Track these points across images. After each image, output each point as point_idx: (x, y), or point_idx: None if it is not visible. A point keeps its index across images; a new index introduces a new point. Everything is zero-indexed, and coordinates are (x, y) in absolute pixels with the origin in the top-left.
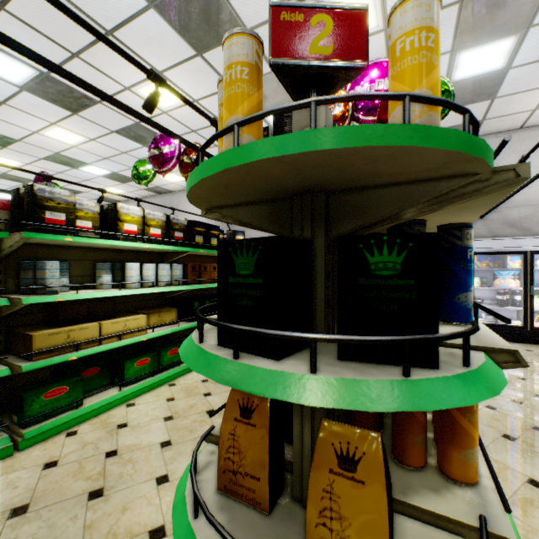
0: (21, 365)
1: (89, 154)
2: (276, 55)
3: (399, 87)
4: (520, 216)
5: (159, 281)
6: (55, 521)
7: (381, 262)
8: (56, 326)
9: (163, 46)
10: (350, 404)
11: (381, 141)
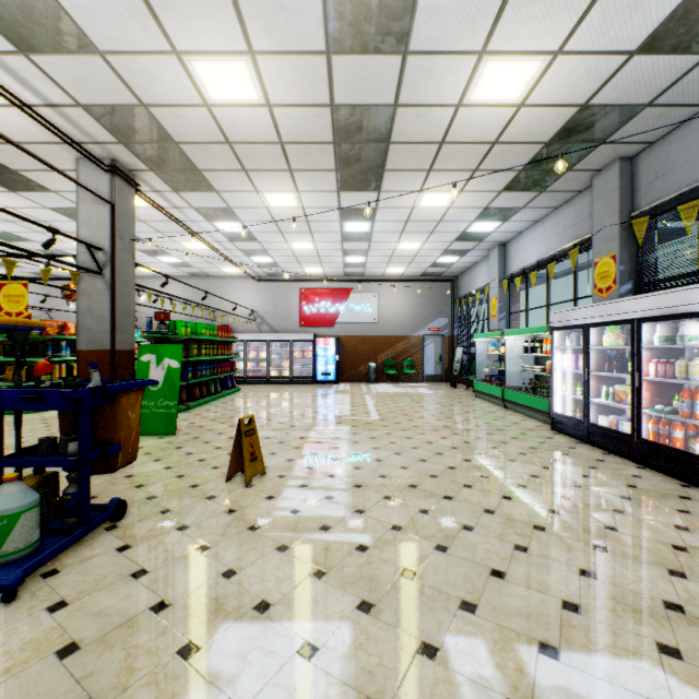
0: None
1: None
2: None
3: None
4: (232, 322)
5: None
6: None
7: (27, 347)
8: None
9: None
10: None
11: None
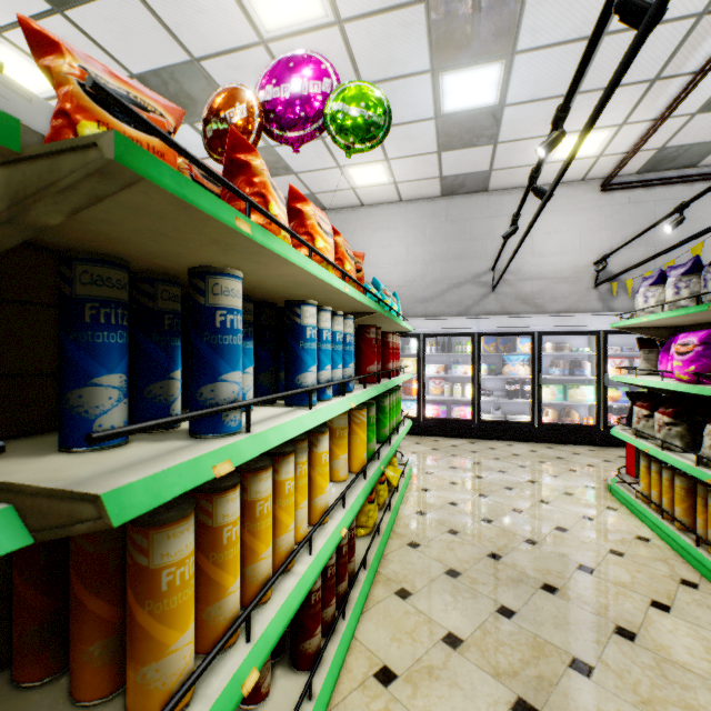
0: None
1: None
2: None
3: None
4: (534, 291)
5: None
6: None
7: None
8: None
9: None
10: None
11: None
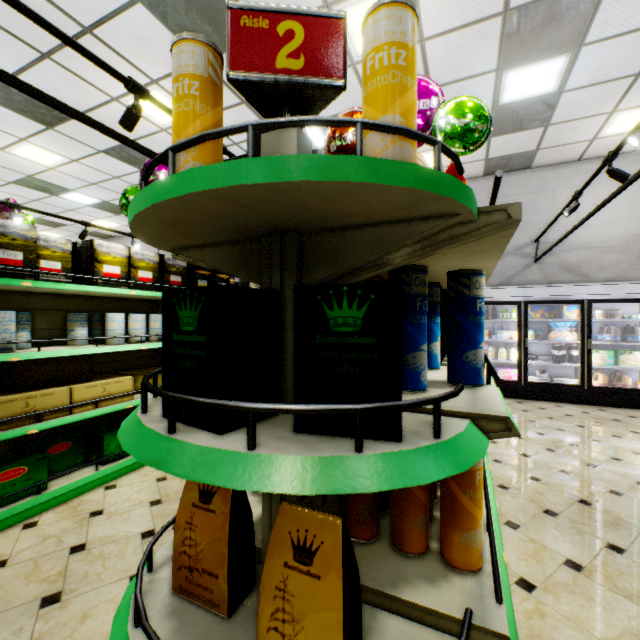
0: None
1: (72, 178)
2: (236, 67)
3: (369, 111)
4: (579, 260)
5: (150, 335)
6: None
7: (340, 316)
8: (11, 392)
9: (157, 49)
10: (283, 487)
11: (322, 175)
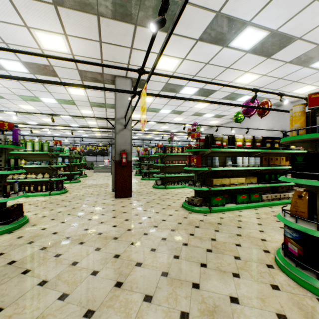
0: (210, 188)
1: (208, 110)
2: (309, 106)
3: None
4: None
5: (250, 164)
6: (230, 228)
7: None
8: (216, 178)
9: (250, 62)
10: None
11: None
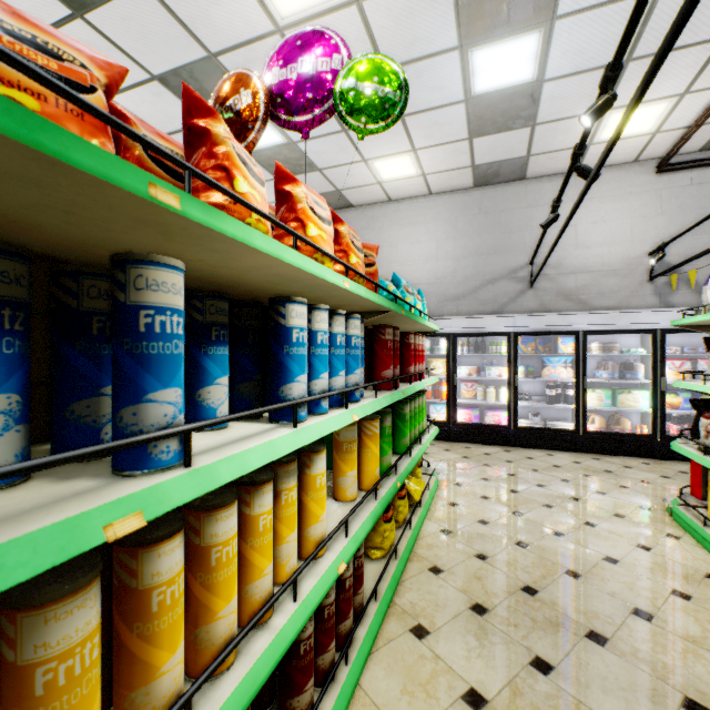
0: None
1: None
2: None
3: None
4: (577, 286)
5: None
6: None
7: None
8: None
9: None
10: None
11: None
